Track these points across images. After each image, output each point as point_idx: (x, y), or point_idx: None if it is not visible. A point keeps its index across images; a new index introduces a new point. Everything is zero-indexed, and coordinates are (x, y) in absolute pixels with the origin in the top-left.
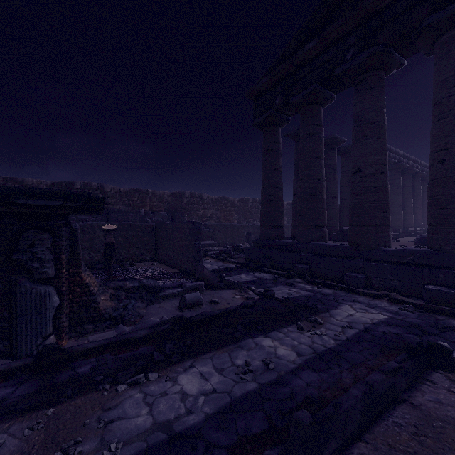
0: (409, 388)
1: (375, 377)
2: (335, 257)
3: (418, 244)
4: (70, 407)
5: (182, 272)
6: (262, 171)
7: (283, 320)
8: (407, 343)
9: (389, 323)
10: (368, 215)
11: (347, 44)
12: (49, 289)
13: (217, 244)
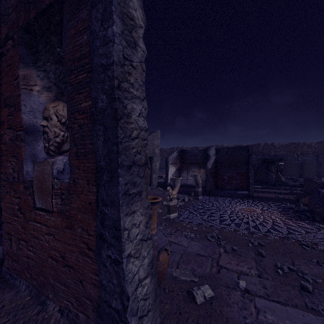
0: None
1: None
2: None
3: None
4: None
5: None
6: None
7: None
8: None
9: None
10: None
11: None
12: (273, 174)
13: None
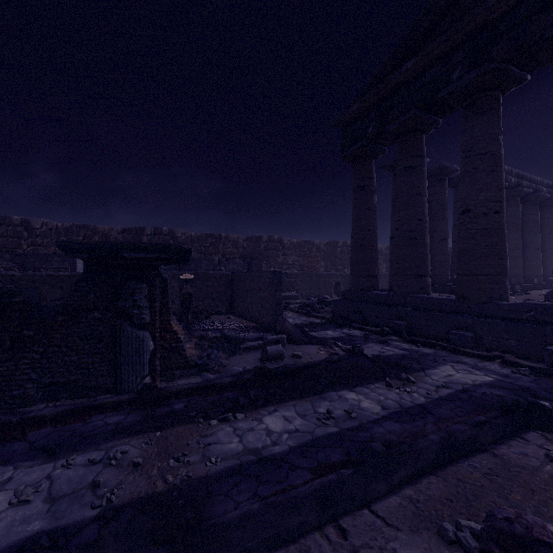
0: (495, 442)
1: (457, 427)
2: (438, 312)
3: (550, 297)
4: (173, 432)
5: (261, 326)
6: (352, 212)
7: (370, 377)
8: (502, 401)
9: (494, 385)
10: (479, 262)
11: (453, 61)
12: (146, 334)
13: (300, 296)
